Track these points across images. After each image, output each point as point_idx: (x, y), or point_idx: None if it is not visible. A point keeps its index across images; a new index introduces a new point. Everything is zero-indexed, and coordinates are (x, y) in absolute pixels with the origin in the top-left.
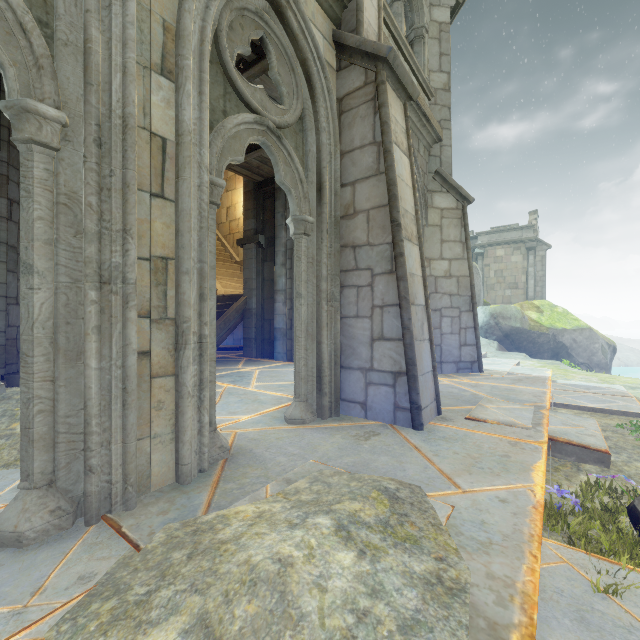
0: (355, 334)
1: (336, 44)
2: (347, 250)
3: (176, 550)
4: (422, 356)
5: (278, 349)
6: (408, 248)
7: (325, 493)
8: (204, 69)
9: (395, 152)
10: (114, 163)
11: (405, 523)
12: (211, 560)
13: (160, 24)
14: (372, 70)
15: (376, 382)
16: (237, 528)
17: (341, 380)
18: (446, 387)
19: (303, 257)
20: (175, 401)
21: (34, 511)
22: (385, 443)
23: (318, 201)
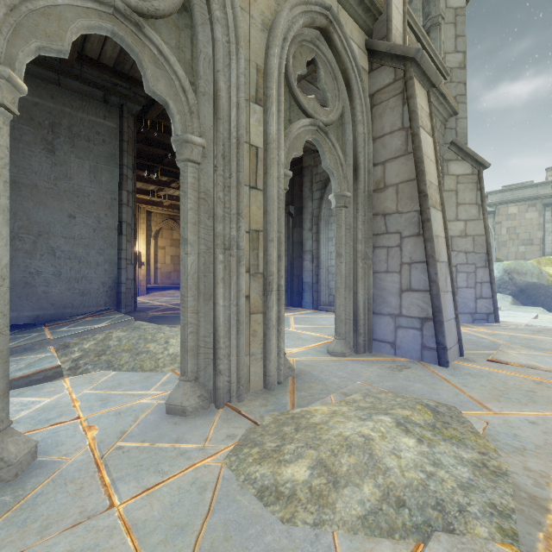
0: (385, 286)
1: (368, 51)
2: (378, 217)
3: (284, 426)
4: (446, 305)
5: (306, 299)
6: (433, 214)
7: (378, 403)
8: (281, 93)
9: (421, 134)
10: (232, 169)
11: (448, 428)
12: (313, 432)
13: (255, 68)
14: (401, 69)
15: (404, 326)
16: (322, 418)
17: (372, 324)
18: (464, 334)
19: (342, 225)
20: (263, 331)
21: (190, 395)
22: (417, 374)
23: (354, 179)
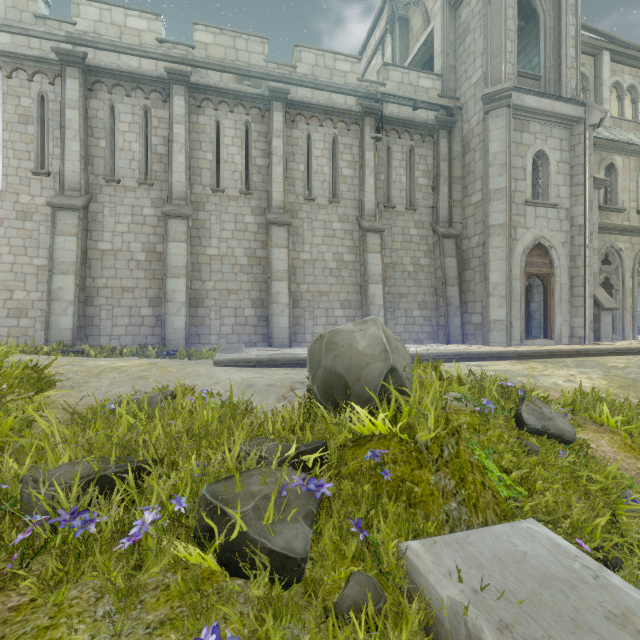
0: None
1: None
2: None
3: None
4: None
5: None
6: None
7: None
8: (636, 274)
9: None
10: (627, 294)
11: None
12: None
13: (630, 271)
14: None
15: None
16: None
17: None
18: None
19: None
20: (632, 327)
21: (618, 337)
22: None
23: None
